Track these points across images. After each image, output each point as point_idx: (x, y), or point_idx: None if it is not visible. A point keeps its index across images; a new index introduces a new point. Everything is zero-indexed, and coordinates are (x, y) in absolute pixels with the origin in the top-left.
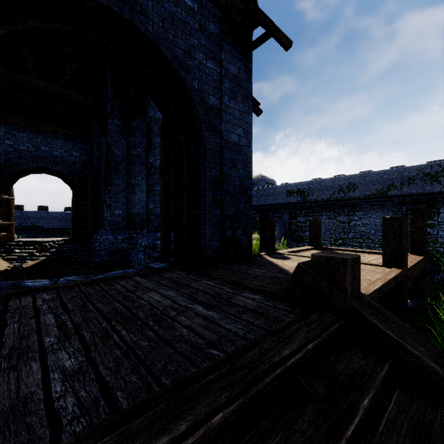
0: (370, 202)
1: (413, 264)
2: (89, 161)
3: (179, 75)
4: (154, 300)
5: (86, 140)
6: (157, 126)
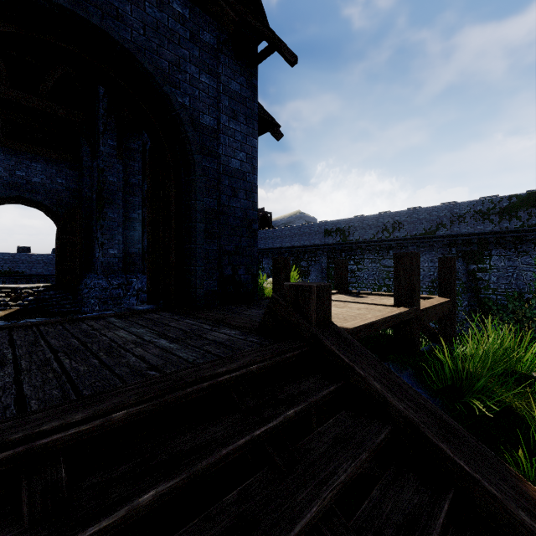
0: (417, 244)
1: (432, 305)
2: (79, 190)
3: (163, 91)
4: (117, 336)
5: (74, 164)
6: None
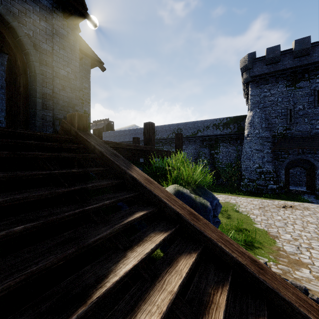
0: (188, 140)
1: (164, 150)
2: None
3: (13, 24)
4: None
5: None
6: None
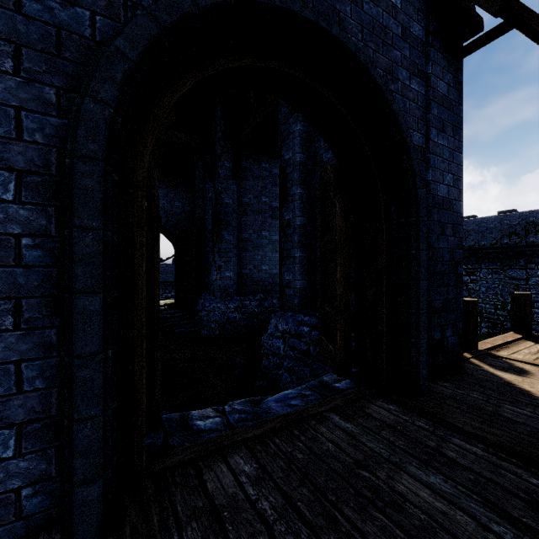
0: None
1: None
2: (192, 211)
3: (390, 110)
4: (432, 509)
5: (188, 187)
6: (298, 172)
